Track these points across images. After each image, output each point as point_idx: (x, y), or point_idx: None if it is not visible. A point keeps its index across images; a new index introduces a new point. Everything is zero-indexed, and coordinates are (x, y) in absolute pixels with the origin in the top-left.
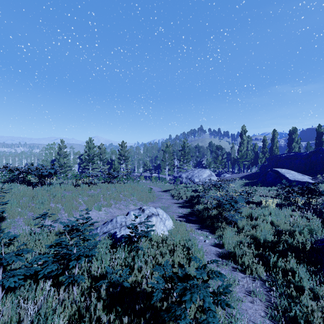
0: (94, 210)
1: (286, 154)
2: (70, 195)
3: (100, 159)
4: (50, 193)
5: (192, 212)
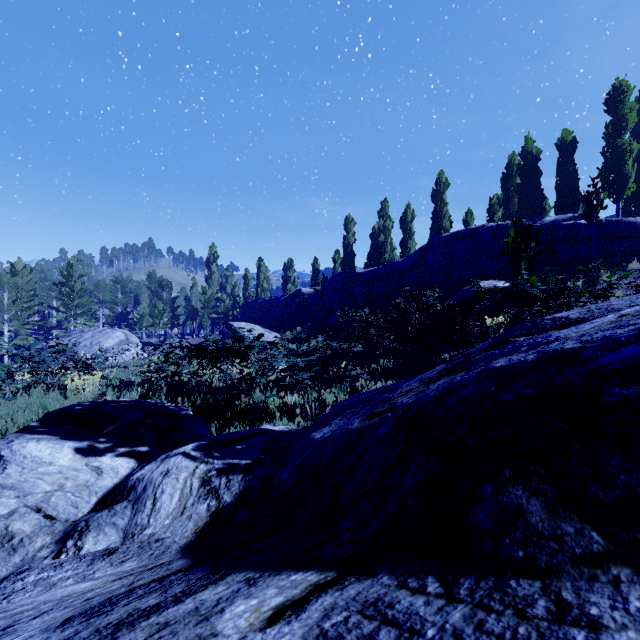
0: None
1: (262, 299)
2: None
3: None
4: None
5: None
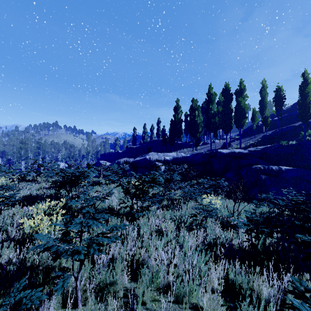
0: None
1: (107, 153)
2: None
3: None
4: None
5: None
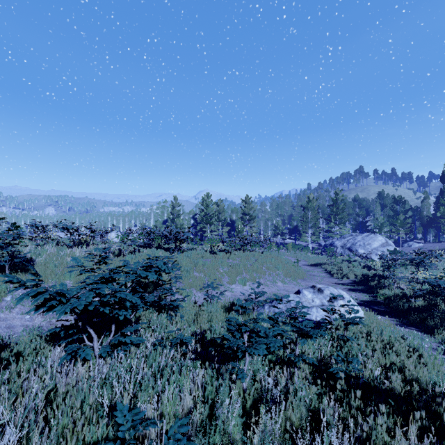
0: (238, 284)
1: None
2: (210, 263)
3: (219, 219)
4: (190, 260)
5: (375, 300)
